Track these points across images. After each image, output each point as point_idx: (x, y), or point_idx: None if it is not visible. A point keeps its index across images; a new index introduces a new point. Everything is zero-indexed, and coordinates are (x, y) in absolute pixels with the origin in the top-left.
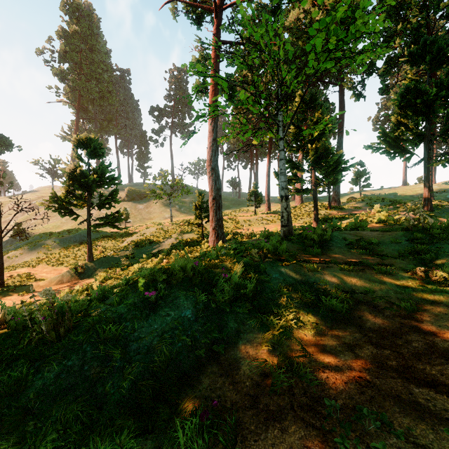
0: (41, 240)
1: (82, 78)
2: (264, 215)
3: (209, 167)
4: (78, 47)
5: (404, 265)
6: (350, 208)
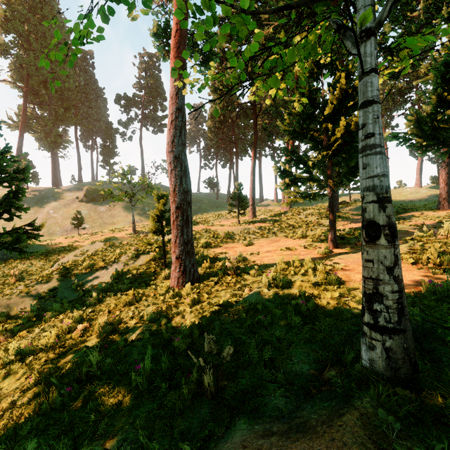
0: None
1: (30, 55)
2: (251, 225)
3: (170, 154)
4: (24, 16)
5: None
6: (354, 216)
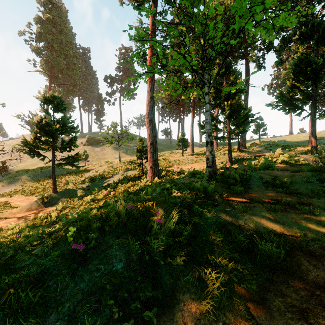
0: (18, 176)
1: (53, 54)
2: (190, 156)
3: (147, 119)
4: (51, 30)
5: (322, 204)
6: (254, 151)
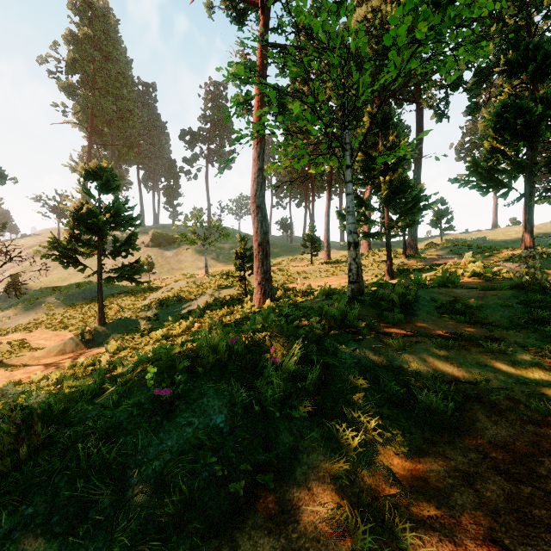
0: (40, 297)
1: (95, 94)
2: (323, 265)
3: (253, 204)
4: (91, 55)
5: (521, 339)
6: (430, 257)
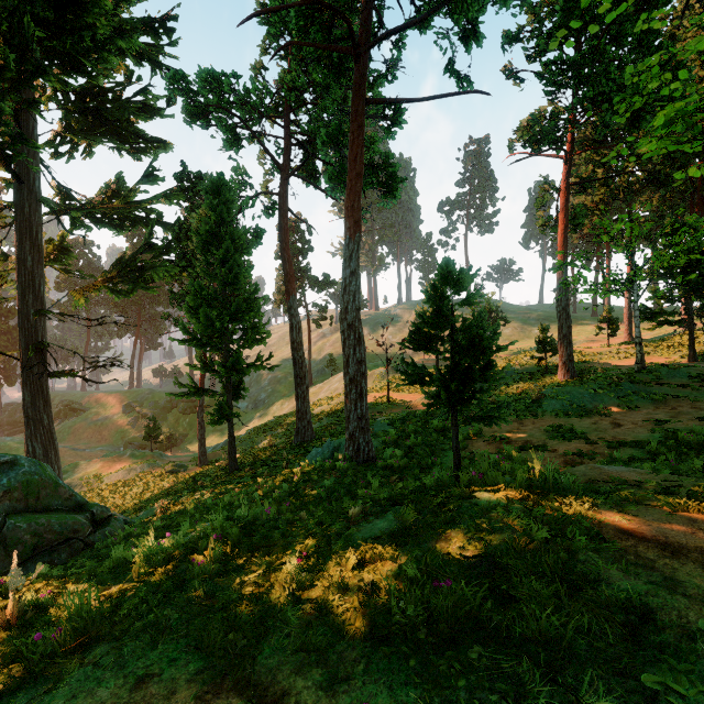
0: (370, 371)
1: None
2: (622, 347)
3: (559, 307)
4: None
5: None
6: None
